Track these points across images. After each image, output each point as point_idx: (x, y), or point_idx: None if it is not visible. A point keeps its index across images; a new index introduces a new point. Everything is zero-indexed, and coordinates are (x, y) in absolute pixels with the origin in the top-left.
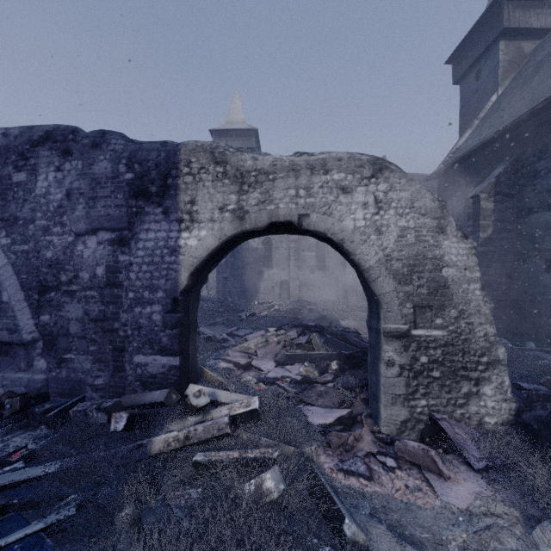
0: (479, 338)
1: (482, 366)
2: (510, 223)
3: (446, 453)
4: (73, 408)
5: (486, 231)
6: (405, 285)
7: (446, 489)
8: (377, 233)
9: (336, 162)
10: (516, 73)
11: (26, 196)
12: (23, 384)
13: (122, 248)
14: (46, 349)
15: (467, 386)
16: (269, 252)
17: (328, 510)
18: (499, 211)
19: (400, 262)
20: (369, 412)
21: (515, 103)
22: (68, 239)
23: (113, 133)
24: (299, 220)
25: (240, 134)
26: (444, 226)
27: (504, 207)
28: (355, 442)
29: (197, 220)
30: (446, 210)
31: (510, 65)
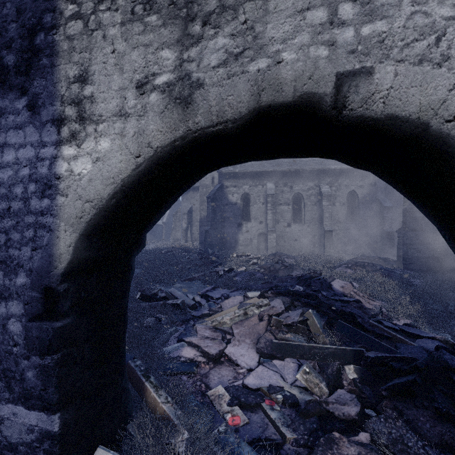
0: None
1: None
2: None
3: None
4: None
5: None
6: None
7: None
8: None
9: None
10: None
11: None
12: None
13: None
14: None
15: None
16: (247, 206)
17: None
18: None
19: None
20: None
21: None
22: None
23: None
24: (336, 92)
25: None
26: None
27: None
28: None
29: (91, 117)
30: None
31: None
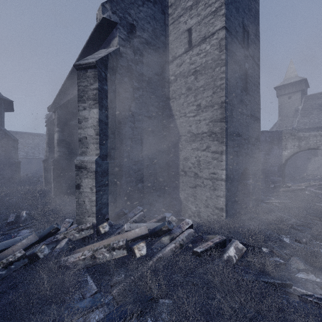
0: None
1: None
2: None
3: None
4: None
5: None
6: None
7: None
8: None
9: None
10: None
11: None
12: None
13: (267, 155)
14: None
15: None
16: None
17: (319, 198)
18: None
19: None
20: None
21: None
22: None
23: (264, 131)
24: (317, 148)
25: (293, 84)
26: None
27: None
28: None
29: (287, 148)
30: None
31: None
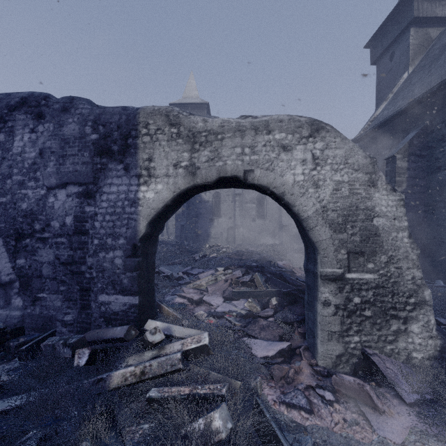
0: (407, 281)
1: (410, 306)
2: (422, 179)
3: (378, 386)
4: (44, 342)
5: (401, 186)
6: (339, 233)
7: (382, 423)
8: (314, 187)
9: (277, 123)
10: (424, 55)
11: (4, 155)
12: (2, 320)
13: (88, 200)
14: (22, 288)
15: (396, 325)
16: (218, 204)
17: None
18: (412, 169)
19: (335, 212)
20: (306, 345)
21: (424, 79)
22: (41, 192)
23: (80, 99)
24: (244, 175)
25: (194, 107)
26: (375, 180)
27: (416, 165)
28: (296, 374)
29: (154, 176)
30: (377, 166)
31: (419, 48)
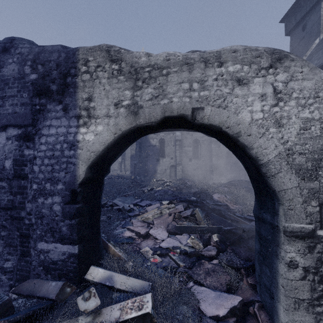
0: None
1: None
2: None
3: None
4: None
5: None
6: (309, 181)
7: None
8: (277, 126)
9: (231, 53)
10: None
11: None
12: None
13: (27, 143)
14: None
15: None
16: (162, 147)
17: None
18: None
19: (303, 156)
20: (259, 301)
21: None
22: None
23: (21, 40)
24: (192, 114)
25: None
26: None
27: None
28: None
29: (94, 116)
30: None
31: None
